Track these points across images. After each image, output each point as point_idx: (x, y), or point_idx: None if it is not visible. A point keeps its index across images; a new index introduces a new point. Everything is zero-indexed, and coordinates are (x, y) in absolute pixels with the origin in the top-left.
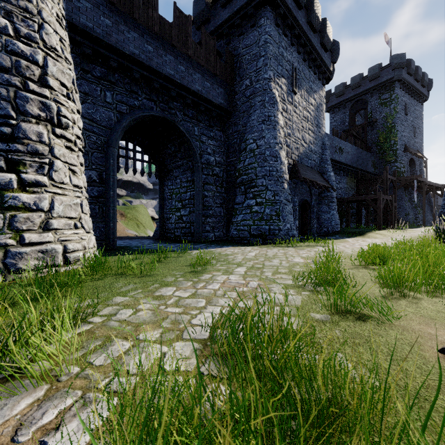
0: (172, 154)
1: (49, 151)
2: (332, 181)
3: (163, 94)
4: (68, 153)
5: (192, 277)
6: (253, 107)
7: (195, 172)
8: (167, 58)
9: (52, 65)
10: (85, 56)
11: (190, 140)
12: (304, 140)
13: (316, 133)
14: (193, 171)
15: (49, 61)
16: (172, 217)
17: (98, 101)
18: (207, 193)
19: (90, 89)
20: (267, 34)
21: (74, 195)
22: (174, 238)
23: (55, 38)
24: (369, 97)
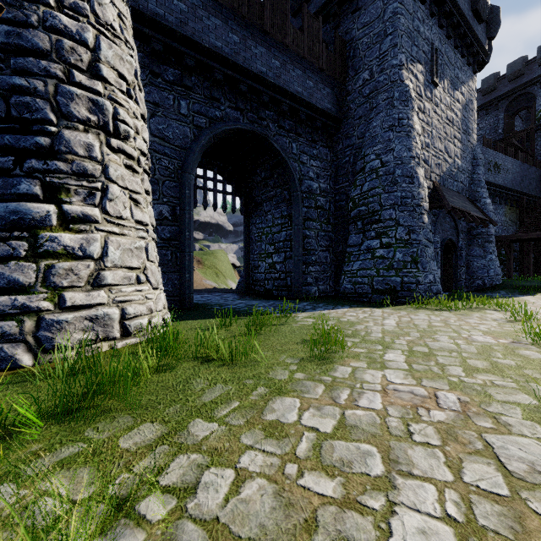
0: (262, 182)
1: (102, 172)
2: (488, 211)
3: (251, 100)
4: (128, 175)
5: (318, 370)
6: (374, 109)
7: (293, 204)
8: (257, 51)
9: (106, 48)
10: (154, 55)
11: (286, 160)
12: (447, 152)
13: (464, 143)
14: (290, 203)
15: (103, 42)
16: (262, 265)
17: (170, 114)
18: (309, 232)
19: (161, 98)
20: (396, 1)
21: (137, 235)
22: (264, 292)
23: (111, 11)
24: (538, 89)
